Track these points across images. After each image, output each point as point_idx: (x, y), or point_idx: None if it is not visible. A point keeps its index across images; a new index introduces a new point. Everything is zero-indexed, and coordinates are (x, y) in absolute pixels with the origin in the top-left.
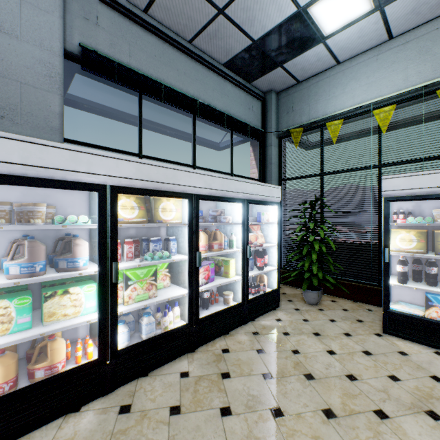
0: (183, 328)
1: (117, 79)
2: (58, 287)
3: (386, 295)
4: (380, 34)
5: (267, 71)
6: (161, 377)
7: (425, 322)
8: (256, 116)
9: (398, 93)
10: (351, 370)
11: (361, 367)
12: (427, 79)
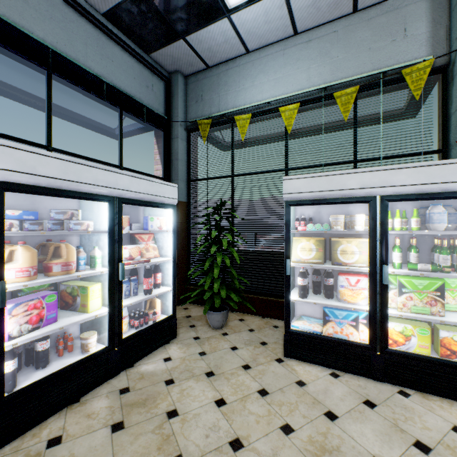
0: None
1: None
2: None
3: (287, 314)
4: (286, 25)
5: (168, 41)
6: None
7: (322, 340)
8: (158, 99)
9: (302, 92)
10: (239, 431)
11: (252, 420)
12: (326, 82)
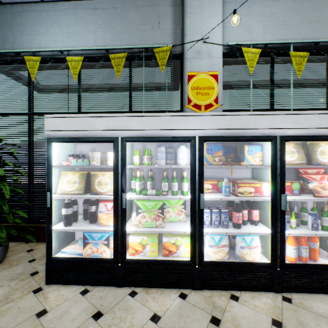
0: None
1: None
2: None
3: (49, 243)
4: None
5: None
6: None
7: (79, 262)
8: None
9: (88, 49)
10: None
11: None
12: (109, 46)
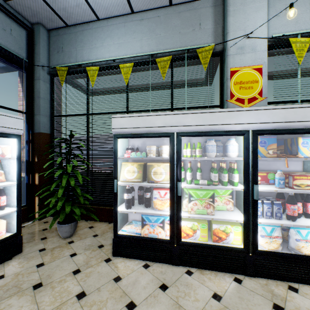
0: None
1: None
2: None
3: (115, 222)
4: (124, 3)
5: None
6: None
7: (140, 240)
8: (19, 43)
9: (136, 56)
10: None
11: None
12: (153, 51)
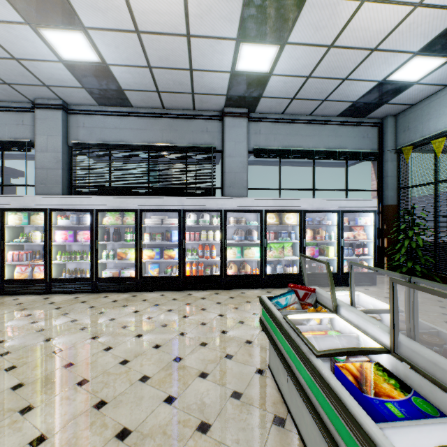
0: (296, 275)
1: (268, 156)
2: (247, 247)
3: None
4: None
5: (375, 109)
6: (283, 290)
7: None
8: (372, 140)
9: None
10: None
11: None
12: None
